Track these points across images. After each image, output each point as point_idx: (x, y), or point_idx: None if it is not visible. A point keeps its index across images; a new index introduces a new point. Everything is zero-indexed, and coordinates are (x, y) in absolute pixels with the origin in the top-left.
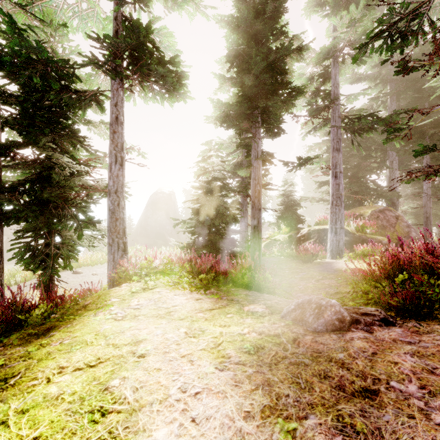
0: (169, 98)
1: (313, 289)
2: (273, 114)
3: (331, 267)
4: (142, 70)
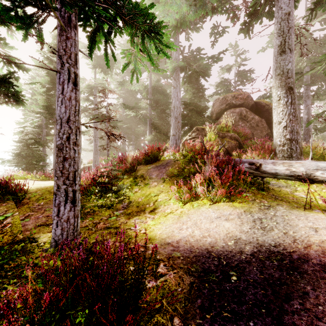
0: (16, 106)
1: None
2: None
3: None
4: (7, 96)
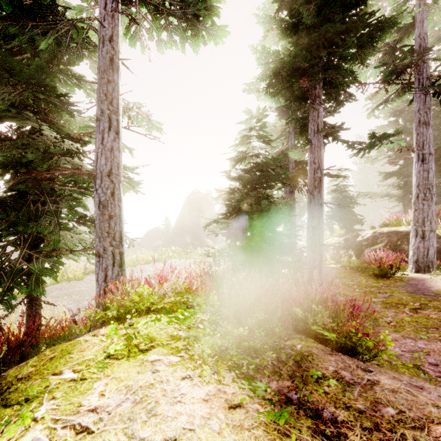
0: (191, 38)
1: (413, 326)
2: (340, 70)
3: (426, 287)
4: None
